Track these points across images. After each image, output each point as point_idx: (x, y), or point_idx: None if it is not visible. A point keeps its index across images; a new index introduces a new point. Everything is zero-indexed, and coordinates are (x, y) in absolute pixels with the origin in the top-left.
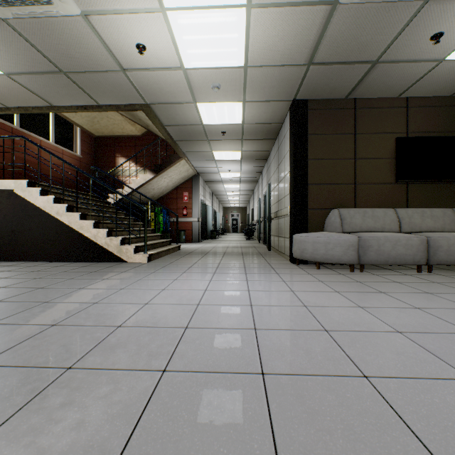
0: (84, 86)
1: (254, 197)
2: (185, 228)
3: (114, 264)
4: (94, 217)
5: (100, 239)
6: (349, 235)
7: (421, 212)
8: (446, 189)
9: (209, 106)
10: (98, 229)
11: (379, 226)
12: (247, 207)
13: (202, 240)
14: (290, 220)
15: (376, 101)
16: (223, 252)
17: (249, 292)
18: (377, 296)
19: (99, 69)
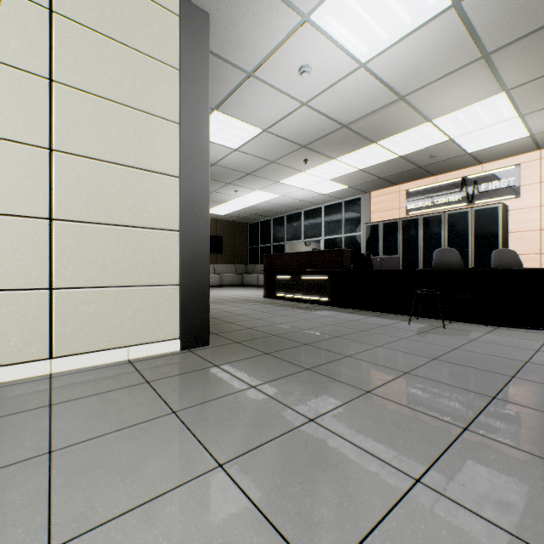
0: None
1: None
2: None
3: None
4: None
5: None
6: None
7: None
8: (212, 256)
9: None
10: None
11: None
12: None
13: None
14: None
15: None
16: None
17: None
18: None
19: None
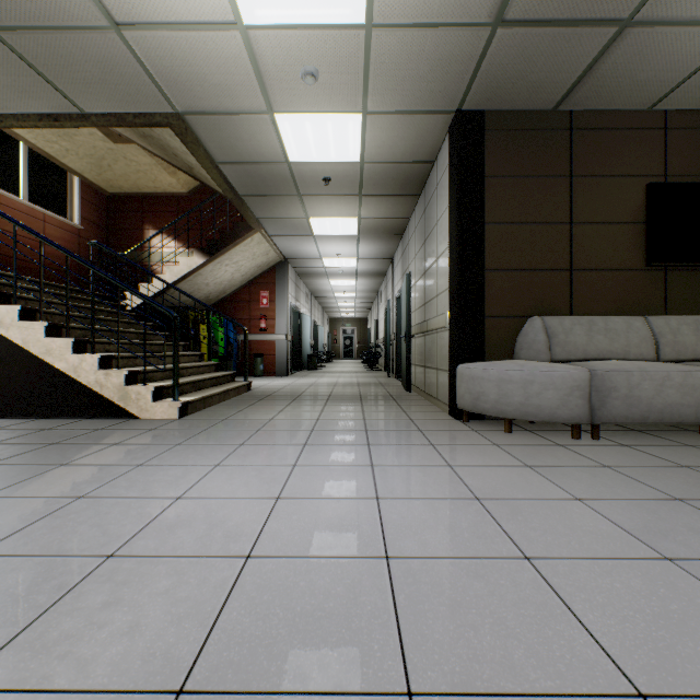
0: (42, 65)
1: (379, 302)
2: (264, 352)
3: (110, 424)
4: (79, 332)
5: (86, 375)
6: (571, 367)
7: (693, 322)
8: None
9: (298, 123)
10: (82, 354)
11: (620, 349)
12: (367, 318)
13: (294, 372)
14: (450, 337)
15: (609, 116)
16: (327, 394)
17: (378, 504)
18: (678, 512)
19: (64, 21)
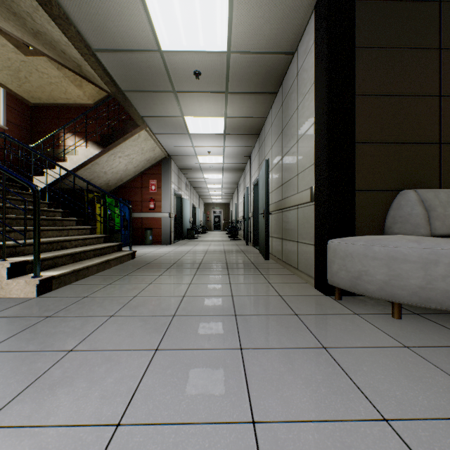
0: None
1: (238, 191)
2: (153, 226)
3: None
4: None
5: None
6: None
7: None
8: None
9: None
10: None
11: None
12: (230, 203)
13: (177, 241)
14: (317, 211)
15: None
16: (198, 262)
17: None
18: None
19: None
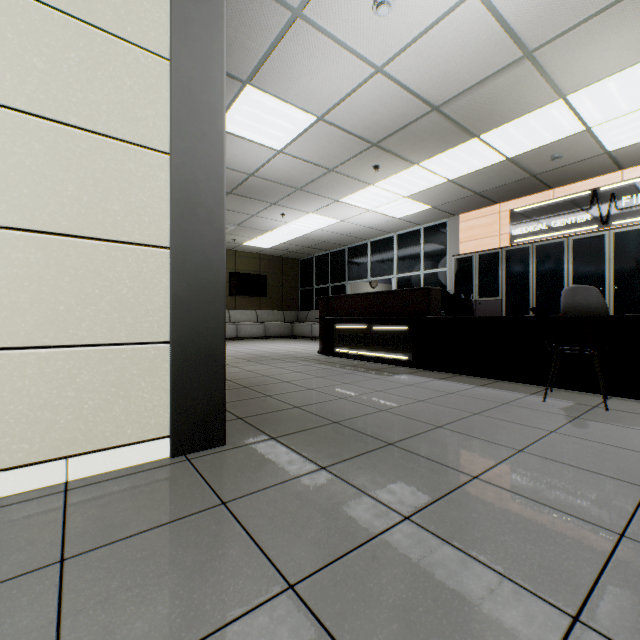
0: None
1: None
2: None
3: None
4: None
5: None
6: None
7: (241, 312)
8: (254, 300)
9: None
10: None
11: None
12: None
13: None
14: None
15: None
16: None
17: None
18: None
19: None
